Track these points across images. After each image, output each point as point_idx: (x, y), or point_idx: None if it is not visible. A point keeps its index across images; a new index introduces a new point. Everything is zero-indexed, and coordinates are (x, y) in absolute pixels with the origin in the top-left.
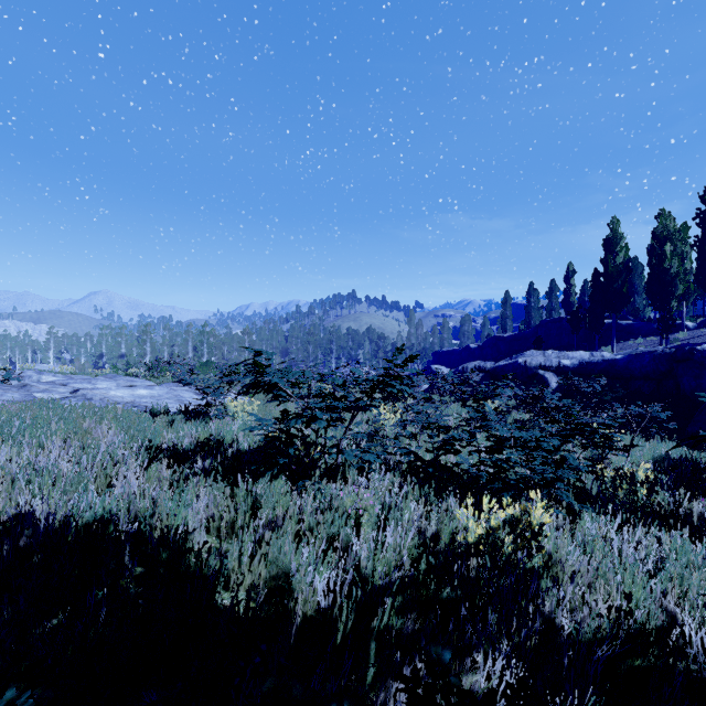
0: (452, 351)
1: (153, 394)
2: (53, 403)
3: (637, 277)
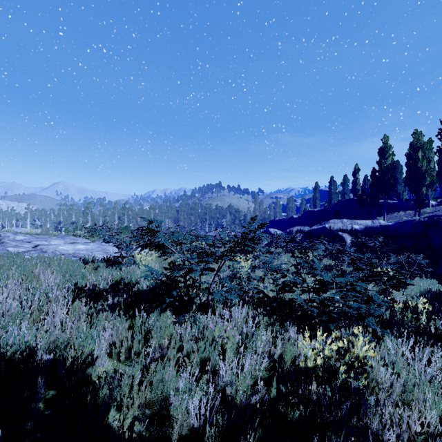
0: (282, 220)
1: (88, 248)
2: (17, 255)
3: (398, 173)
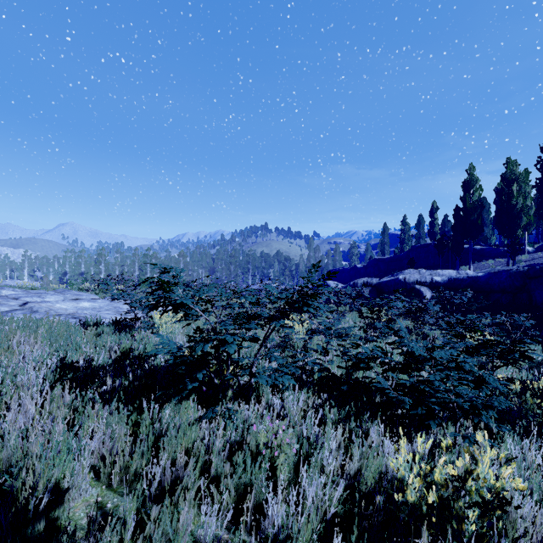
0: (343, 270)
1: (95, 306)
2: None
3: (485, 212)
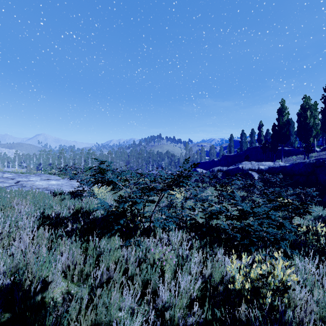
0: (206, 162)
1: (59, 183)
2: None
3: (291, 127)
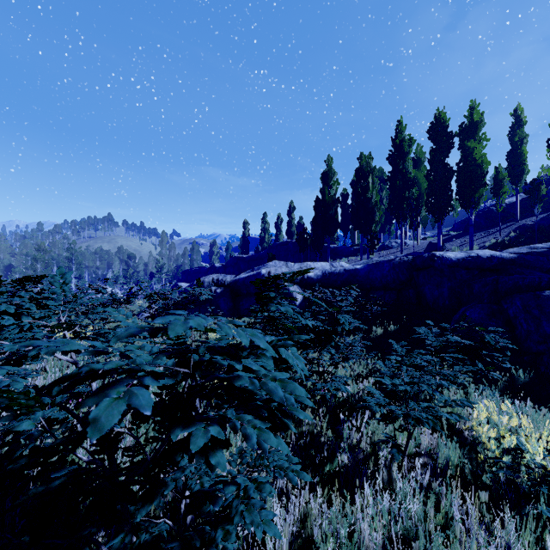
0: (200, 270)
1: None
2: None
3: None
